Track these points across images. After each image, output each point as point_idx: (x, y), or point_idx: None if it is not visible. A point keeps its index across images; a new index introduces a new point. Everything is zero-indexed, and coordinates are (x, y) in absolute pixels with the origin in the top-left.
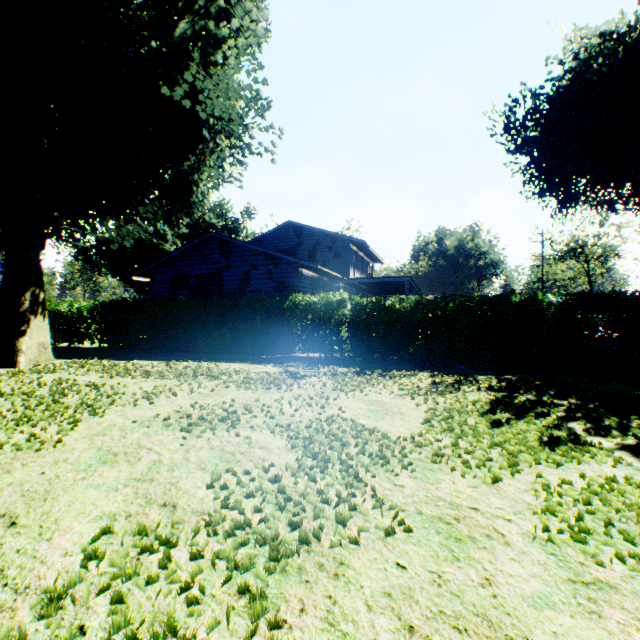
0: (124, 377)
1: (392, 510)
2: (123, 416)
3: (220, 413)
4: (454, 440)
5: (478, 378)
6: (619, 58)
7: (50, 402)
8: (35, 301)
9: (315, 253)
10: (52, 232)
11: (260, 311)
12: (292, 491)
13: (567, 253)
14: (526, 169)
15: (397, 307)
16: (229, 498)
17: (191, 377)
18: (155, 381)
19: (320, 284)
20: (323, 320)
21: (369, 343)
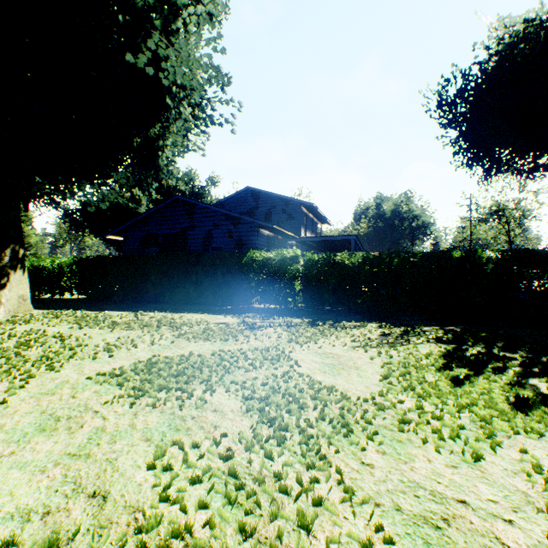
0: (92, 328)
1: (364, 504)
2: (79, 371)
3: (176, 368)
4: (419, 402)
5: (424, 329)
6: (541, 41)
7: (12, 355)
8: (15, 257)
9: (270, 215)
10: (35, 195)
11: (221, 266)
12: (245, 473)
13: (490, 216)
14: (456, 142)
15: (346, 262)
16: (171, 485)
17: (154, 328)
18: (120, 332)
19: (275, 242)
20: (278, 274)
21: (320, 295)
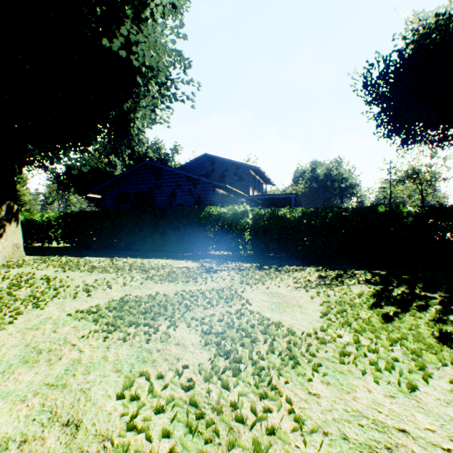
0: (74, 271)
1: (314, 433)
2: (61, 308)
3: (144, 306)
4: (356, 337)
5: (355, 272)
6: (450, 32)
7: (5, 294)
8: (10, 212)
9: (224, 177)
10: (27, 160)
11: (183, 219)
12: (204, 403)
13: (406, 178)
14: (378, 116)
15: (288, 216)
16: (137, 414)
17: (127, 271)
18: (97, 275)
19: (228, 199)
20: (231, 226)
21: (266, 244)
